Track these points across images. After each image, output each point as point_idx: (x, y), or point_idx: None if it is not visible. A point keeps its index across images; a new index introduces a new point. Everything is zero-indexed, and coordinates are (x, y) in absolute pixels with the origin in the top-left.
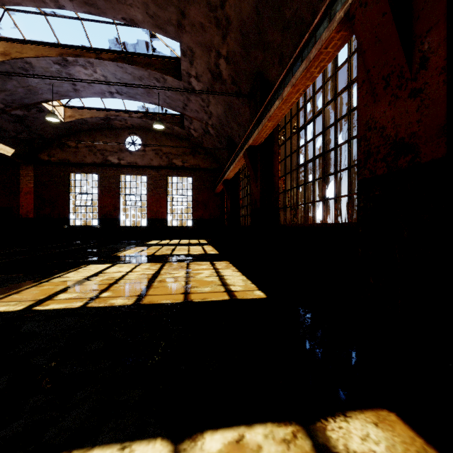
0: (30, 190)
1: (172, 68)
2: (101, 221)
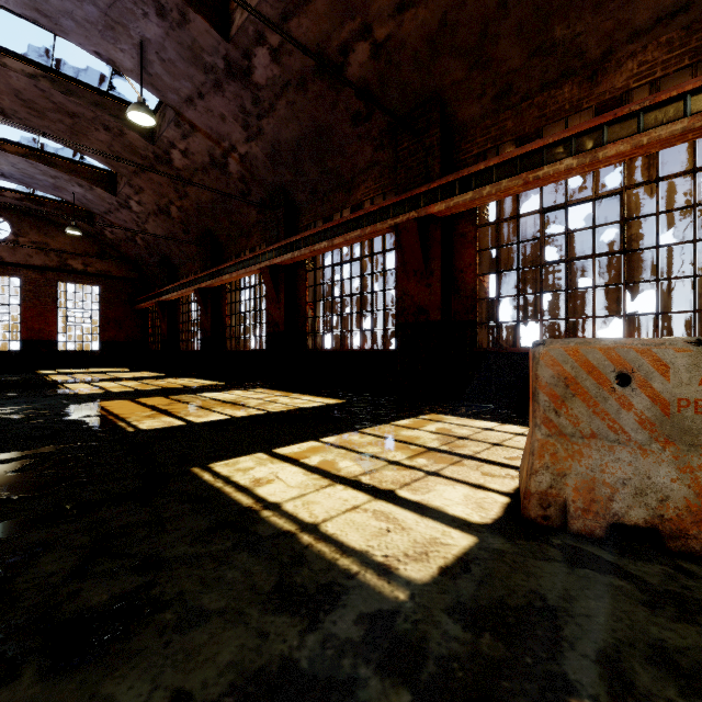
0: None
1: (104, 180)
2: None
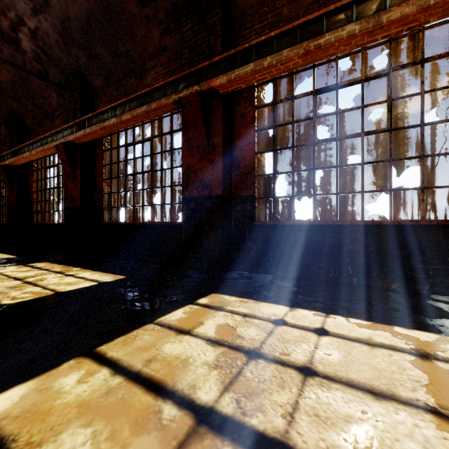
0: None
1: None
2: None
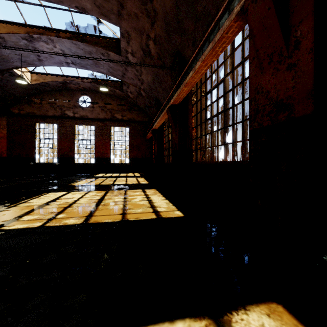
0: (3, 135)
1: (114, 46)
2: (60, 160)
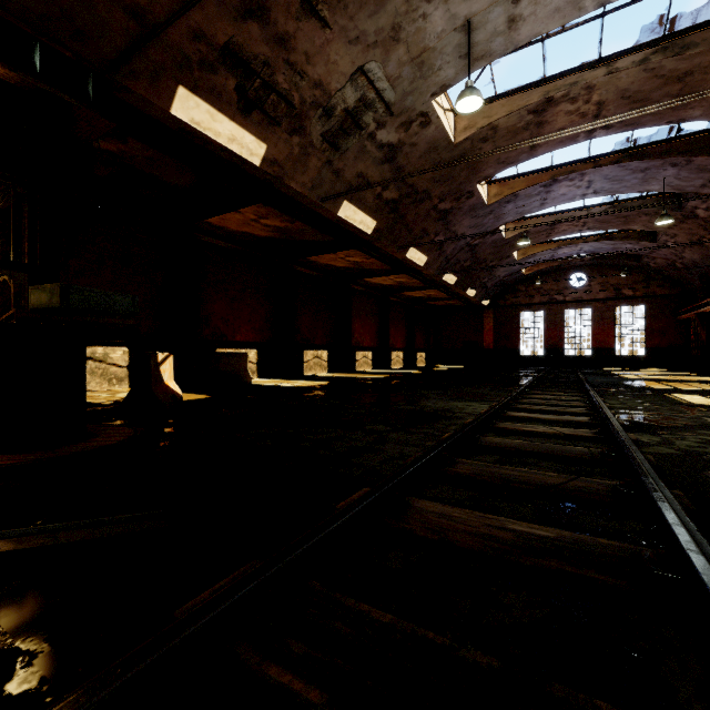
0: (490, 328)
1: (646, 235)
2: (547, 351)
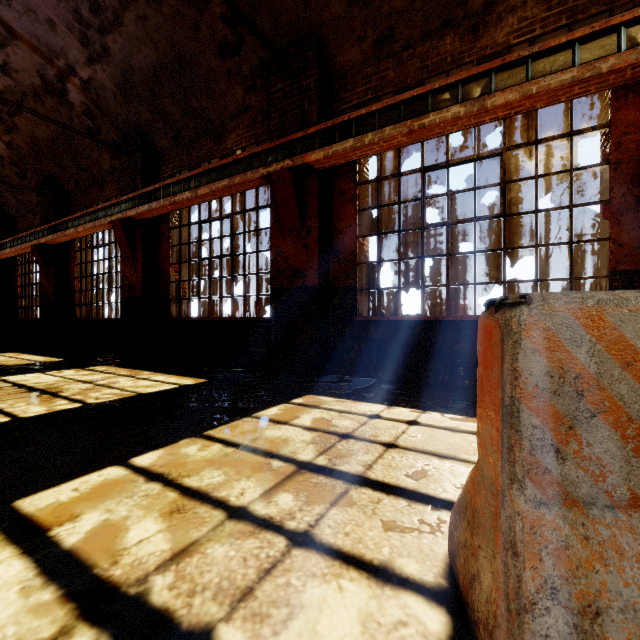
0: None
1: None
2: None
